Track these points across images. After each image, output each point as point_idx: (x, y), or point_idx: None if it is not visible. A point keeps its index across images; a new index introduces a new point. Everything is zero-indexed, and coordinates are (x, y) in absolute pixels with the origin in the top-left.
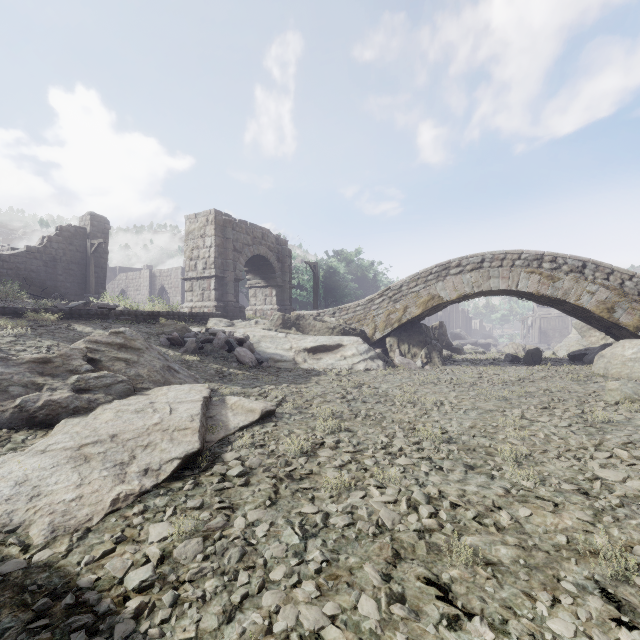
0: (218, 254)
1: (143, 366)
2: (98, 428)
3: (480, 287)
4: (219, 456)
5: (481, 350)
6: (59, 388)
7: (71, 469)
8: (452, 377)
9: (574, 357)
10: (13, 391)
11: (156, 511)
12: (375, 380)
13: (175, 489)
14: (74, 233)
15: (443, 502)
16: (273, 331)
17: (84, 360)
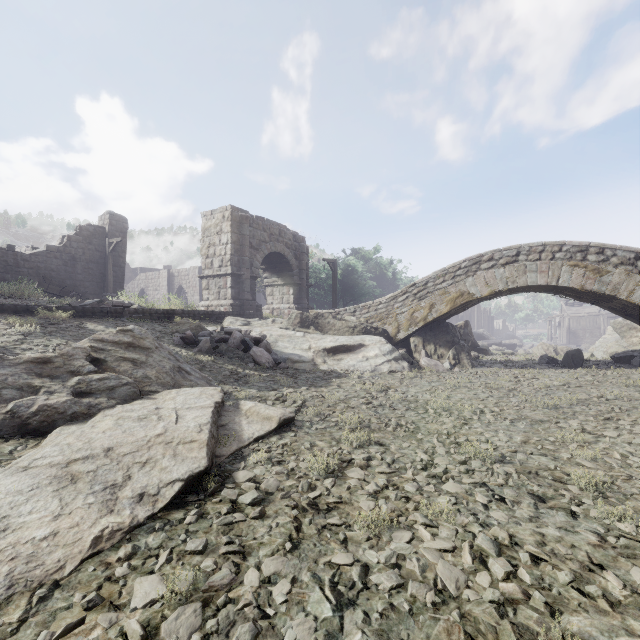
0: (234, 251)
1: (151, 367)
2: (93, 439)
3: (515, 282)
4: (230, 475)
5: (509, 351)
6: (57, 391)
7: (52, 493)
8: (486, 381)
9: (619, 359)
10: (6, 394)
11: (147, 555)
12: (401, 383)
13: (174, 521)
14: (93, 232)
15: (520, 554)
16: (291, 330)
17: (87, 360)
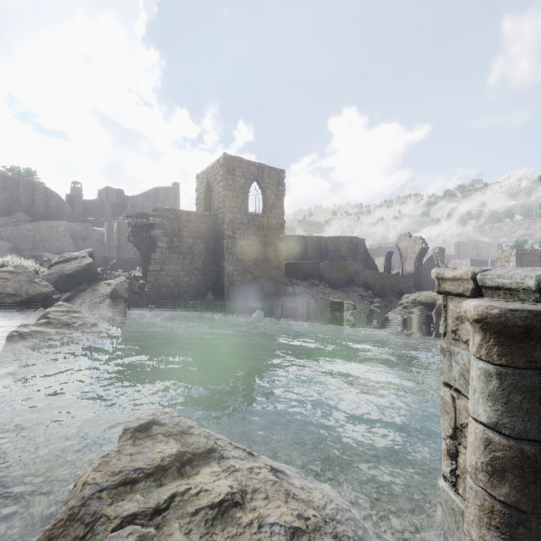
0: None
1: None
2: None
3: None
4: None
5: None
6: None
7: None
8: None
9: None
10: None
11: None
12: None
13: None
14: (432, 257)
15: None
16: None
17: None
